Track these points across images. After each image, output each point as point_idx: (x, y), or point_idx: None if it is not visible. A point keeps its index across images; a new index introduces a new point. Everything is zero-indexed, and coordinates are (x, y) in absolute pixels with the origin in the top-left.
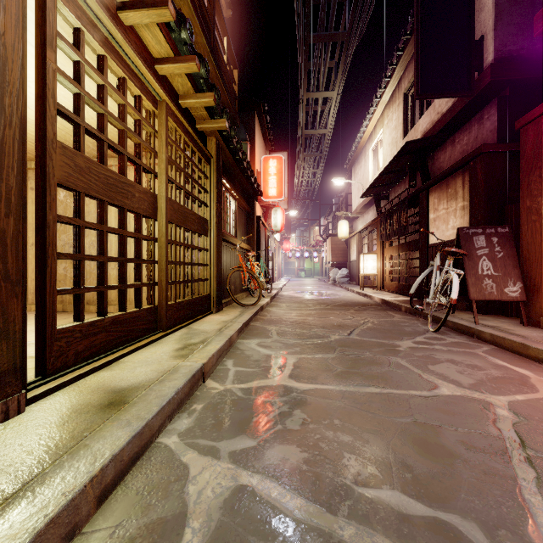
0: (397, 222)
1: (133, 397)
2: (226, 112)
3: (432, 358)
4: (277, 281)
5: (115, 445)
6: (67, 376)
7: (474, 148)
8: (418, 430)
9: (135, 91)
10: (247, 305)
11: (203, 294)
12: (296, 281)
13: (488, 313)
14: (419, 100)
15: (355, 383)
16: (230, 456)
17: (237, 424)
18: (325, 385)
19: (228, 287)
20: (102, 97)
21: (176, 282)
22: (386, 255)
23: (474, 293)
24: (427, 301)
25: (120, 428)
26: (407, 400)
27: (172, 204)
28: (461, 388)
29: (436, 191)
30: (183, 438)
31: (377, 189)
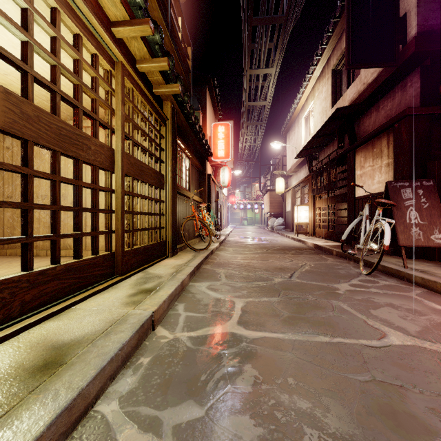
0: (327, 178)
1: (72, 356)
2: (179, 78)
3: (371, 302)
4: (225, 228)
5: (30, 434)
6: (8, 329)
7: (398, 112)
8: (380, 392)
9: (91, 49)
10: (199, 250)
11: (159, 241)
12: (240, 228)
13: (412, 257)
14: (346, 74)
15: (304, 331)
16: (173, 433)
17: (185, 384)
18: (274, 333)
19: (182, 234)
20: (54, 50)
21: (133, 230)
22: (317, 207)
23: (403, 239)
24: (358, 247)
25: (44, 403)
26: (359, 352)
27: (129, 158)
28: (410, 336)
29: (362, 151)
30: (124, 404)
31: (309, 151)
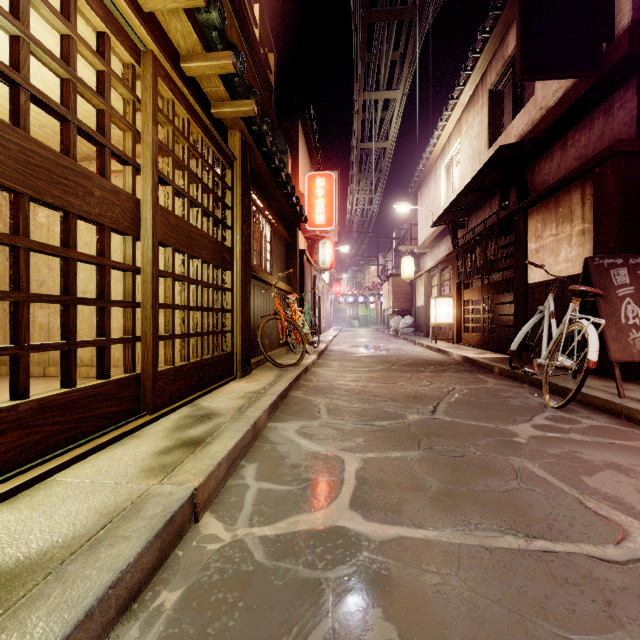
0: (482, 256)
1: (3, 609)
2: (254, 92)
3: (579, 460)
4: (326, 331)
5: None
6: None
7: (598, 149)
8: None
9: (95, 22)
10: (285, 366)
11: (221, 353)
12: (348, 331)
13: (624, 378)
14: (512, 96)
15: (473, 524)
16: None
17: None
18: (418, 529)
19: (260, 341)
20: (16, 8)
21: (174, 337)
22: (464, 299)
23: (616, 351)
24: (538, 362)
25: None
26: (590, 575)
27: (166, 215)
28: None
29: (539, 212)
30: None
31: (453, 215)
